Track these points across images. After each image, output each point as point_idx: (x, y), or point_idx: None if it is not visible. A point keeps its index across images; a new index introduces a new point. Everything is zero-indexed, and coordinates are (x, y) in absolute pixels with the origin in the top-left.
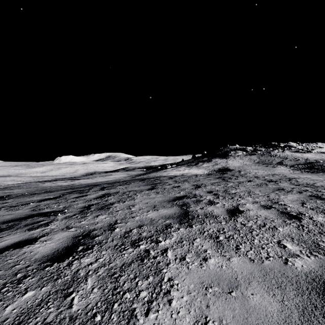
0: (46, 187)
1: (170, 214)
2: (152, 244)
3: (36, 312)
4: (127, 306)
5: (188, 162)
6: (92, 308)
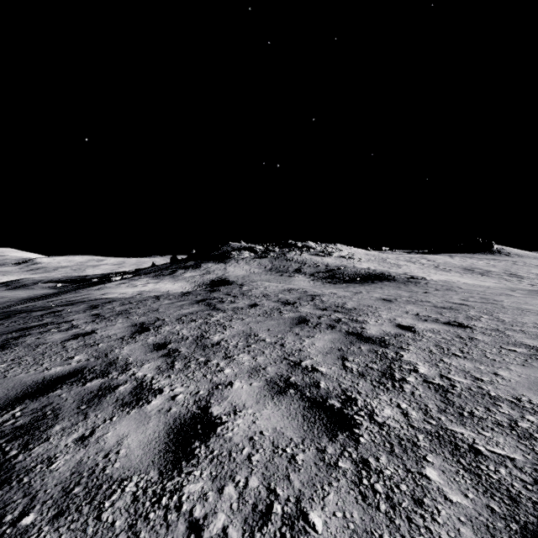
0: None
1: None
2: None
3: None
4: None
5: (158, 269)
6: None
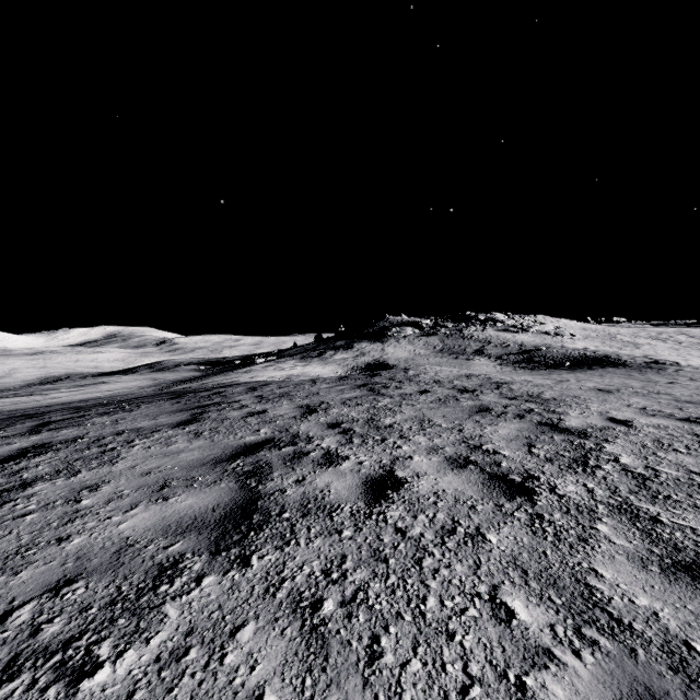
0: None
1: (200, 513)
2: (49, 691)
3: None
4: None
5: (304, 350)
6: None
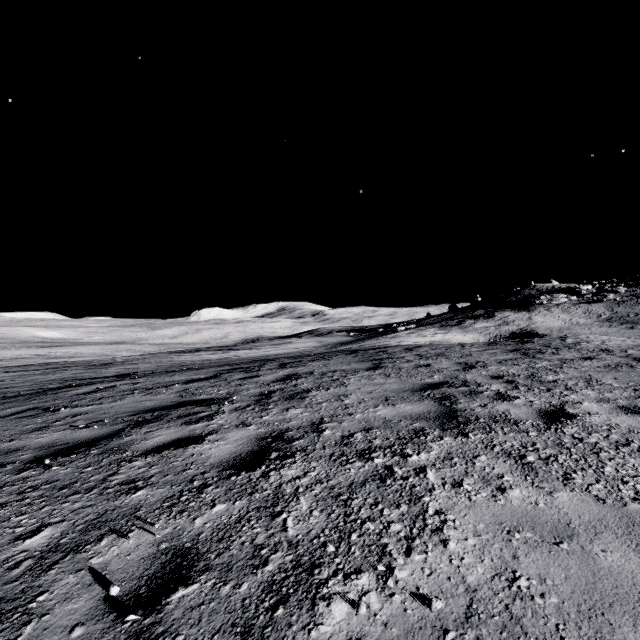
0: (185, 362)
1: (420, 413)
2: (394, 457)
3: (238, 530)
4: (372, 540)
5: (442, 319)
6: (317, 535)
